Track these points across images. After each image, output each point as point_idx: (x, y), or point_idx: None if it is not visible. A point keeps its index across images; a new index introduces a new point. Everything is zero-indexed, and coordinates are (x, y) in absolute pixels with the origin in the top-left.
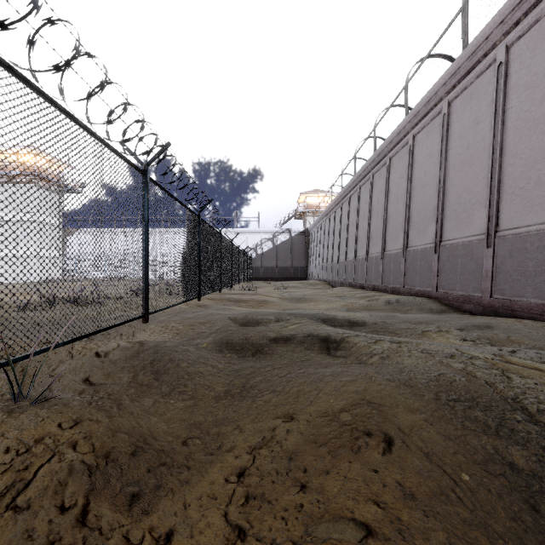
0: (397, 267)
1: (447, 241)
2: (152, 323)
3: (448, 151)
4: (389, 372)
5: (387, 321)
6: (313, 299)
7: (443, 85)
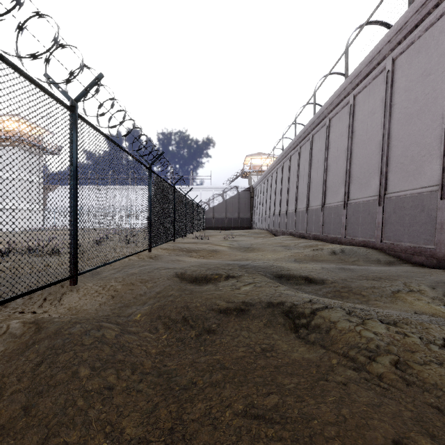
0: (337, 219)
1: (392, 193)
2: (91, 279)
3: (392, 106)
4: None
5: (342, 275)
6: (260, 248)
7: (387, 43)
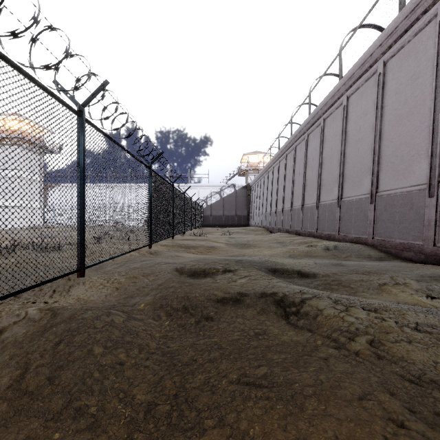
0: (331, 216)
1: (383, 192)
2: (96, 273)
3: (383, 107)
4: (405, 386)
5: (334, 270)
6: (257, 244)
7: (379, 46)
